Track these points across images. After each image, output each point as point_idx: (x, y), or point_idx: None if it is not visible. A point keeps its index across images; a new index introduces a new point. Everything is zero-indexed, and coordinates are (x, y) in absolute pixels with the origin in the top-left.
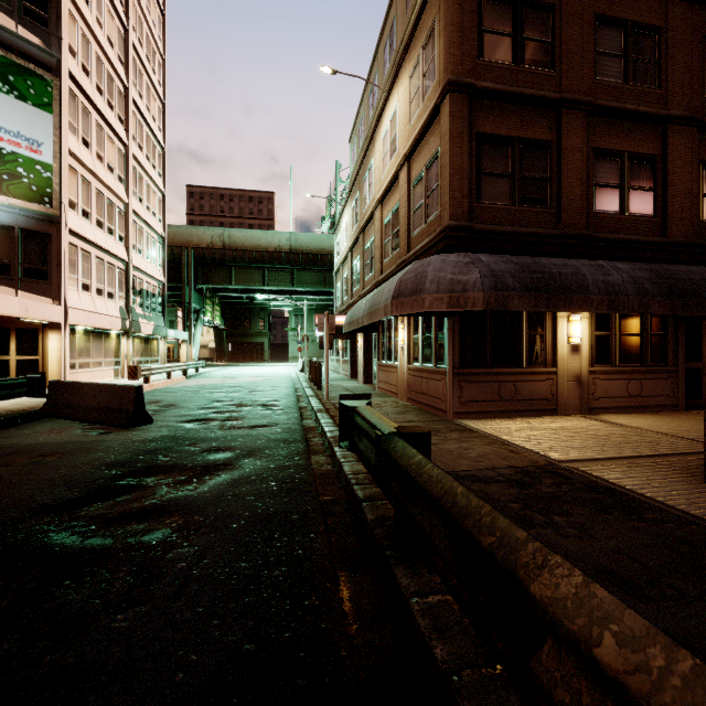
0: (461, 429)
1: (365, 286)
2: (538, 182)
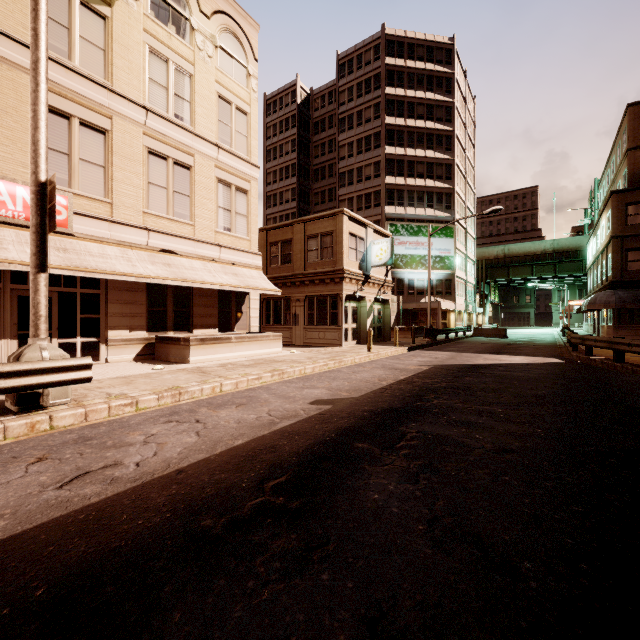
0: None
1: (598, 286)
2: None
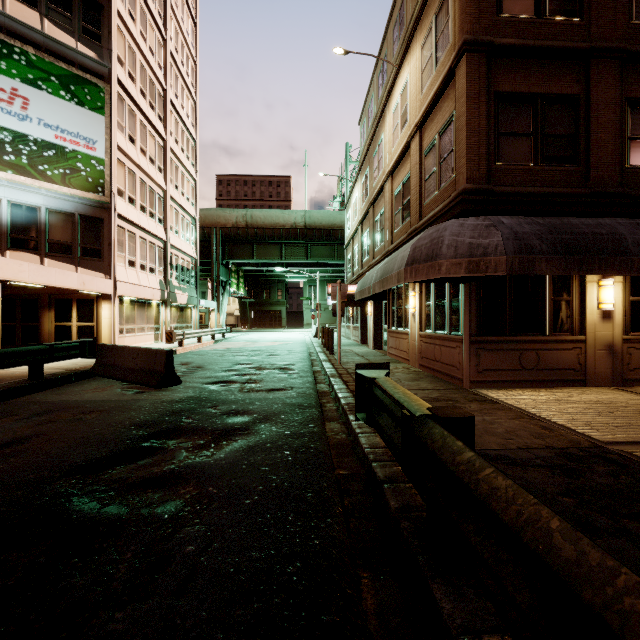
0: (481, 399)
1: (375, 256)
2: (564, 139)
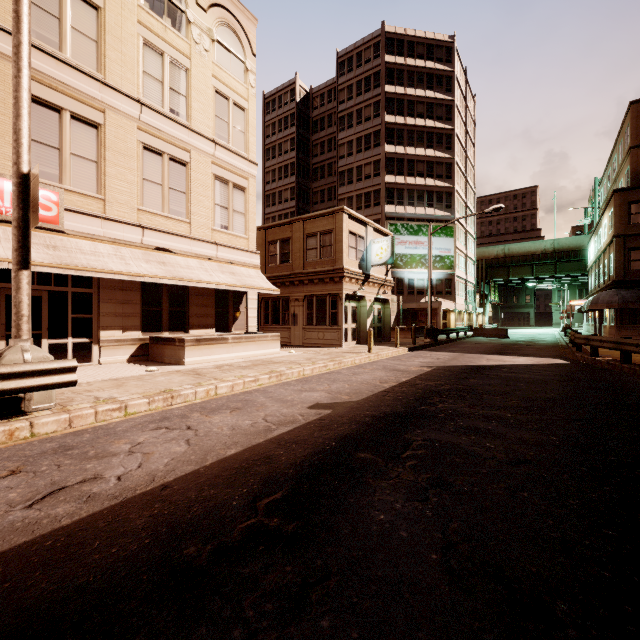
0: None
1: (599, 286)
2: None
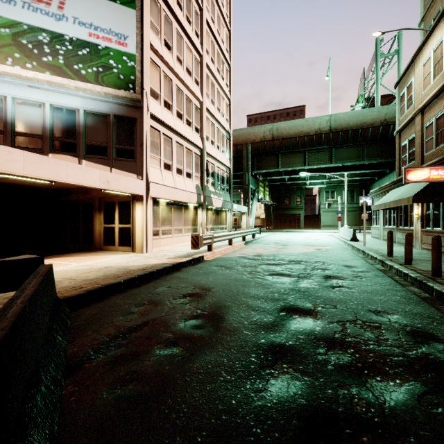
0: None
1: None
2: None
